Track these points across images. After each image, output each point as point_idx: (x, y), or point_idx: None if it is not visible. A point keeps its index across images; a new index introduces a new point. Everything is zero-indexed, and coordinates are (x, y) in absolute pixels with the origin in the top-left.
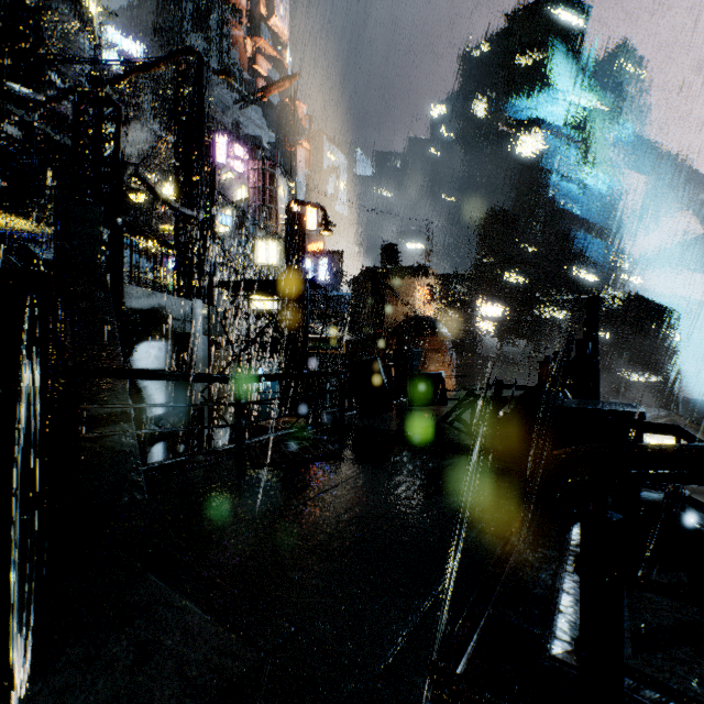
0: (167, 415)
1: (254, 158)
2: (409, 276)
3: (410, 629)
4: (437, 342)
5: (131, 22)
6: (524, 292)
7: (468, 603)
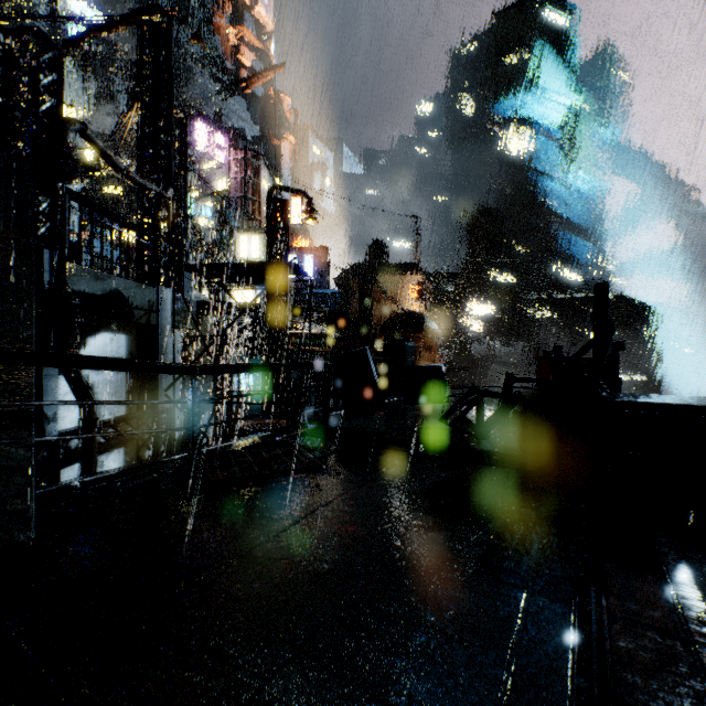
0: (128, 417)
1: (236, 148)
2: (397, 273)
3: None
4: (427, 339)
5: (106, 5)
6: (511, 291)
7: None
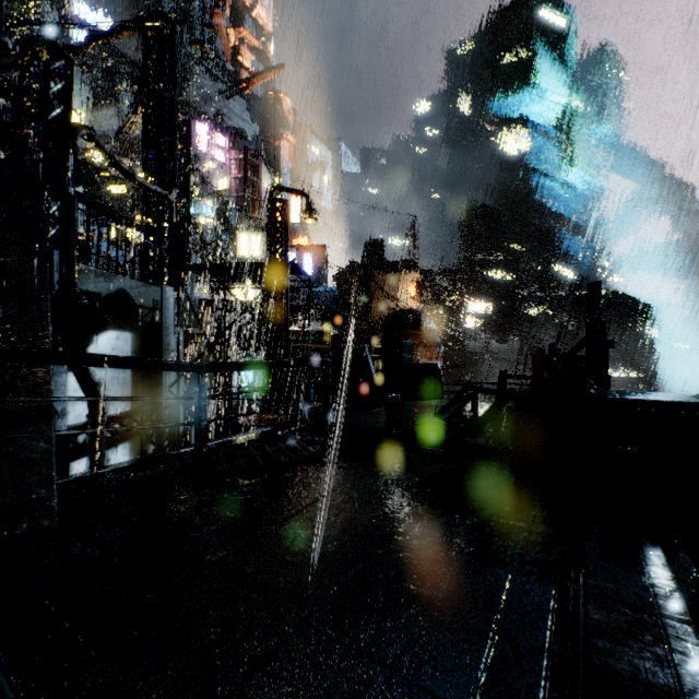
0: (133, 412)
1: (236, 148)
2: (395, 271)
3: None
4: (424, 336)
5: (109, 7)
6: (508, 288)
7: None
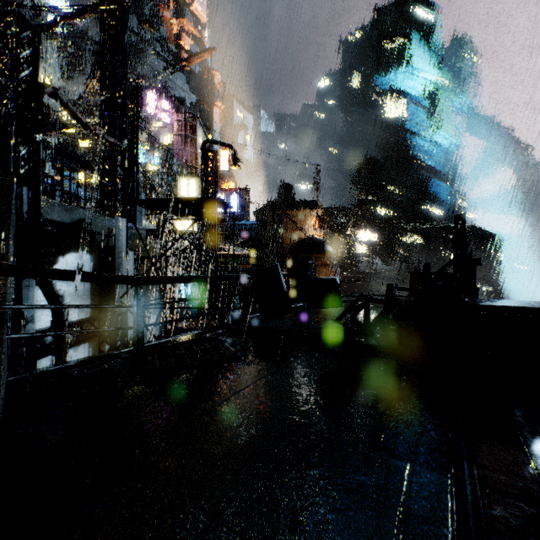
0: (91, 319)
1: (178, 111)
2: (302, 208)
3: None
4: (325, 259)
5: (77, 1)
6: (389, 222)
7: None
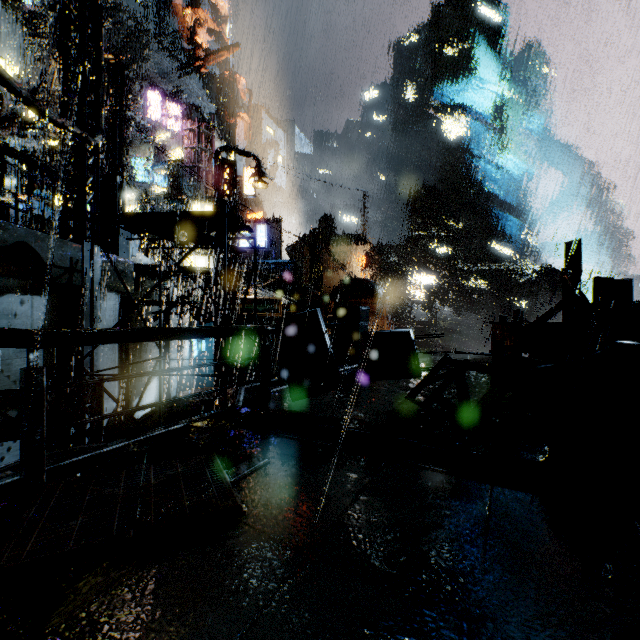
0: None
1: (189, 119)
2: (346, 243)
3: None
4: (376, 305)
5: None
6: (450, 262)
7: None
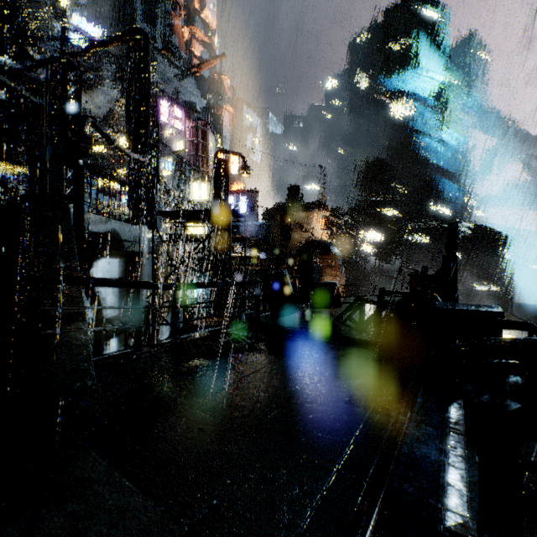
0: (120, 316)
1: (190, 119)
2: (309, 210)
3: (318, 502)
4: (331, 260)
5: (94, 13)
6: (396, 222)
7: (367, 476)
